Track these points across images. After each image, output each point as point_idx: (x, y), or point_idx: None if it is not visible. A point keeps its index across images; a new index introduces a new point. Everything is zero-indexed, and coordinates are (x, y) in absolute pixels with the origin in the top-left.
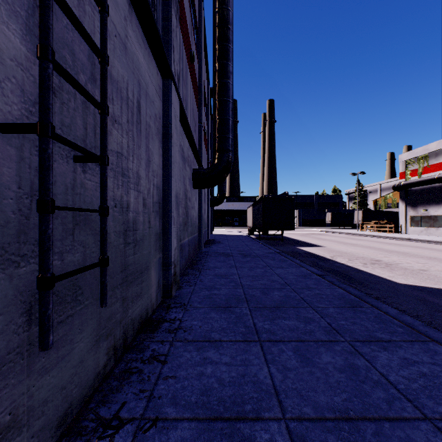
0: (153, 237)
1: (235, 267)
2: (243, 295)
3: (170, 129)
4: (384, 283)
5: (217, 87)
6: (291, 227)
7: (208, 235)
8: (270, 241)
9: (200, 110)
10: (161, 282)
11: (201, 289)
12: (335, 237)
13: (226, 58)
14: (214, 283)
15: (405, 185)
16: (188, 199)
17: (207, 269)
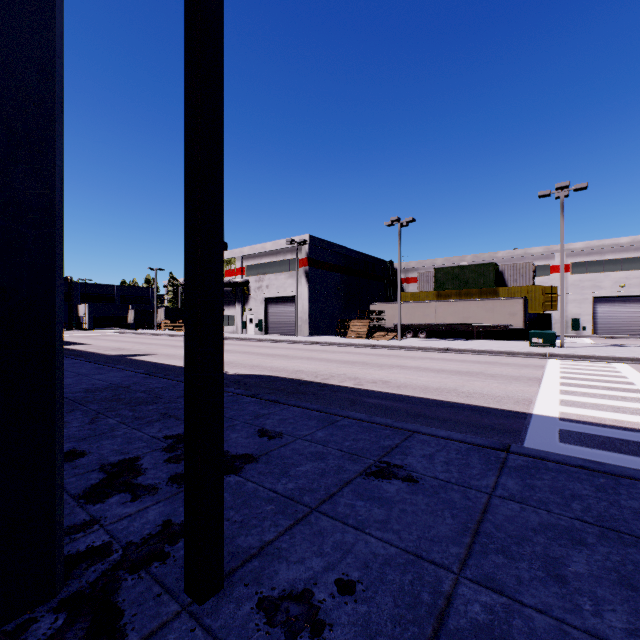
0: None
1: None
2: None
3: None
4: (100, 355)
5: None
6: None
7: None
8: None
9: None
10: None
11: None
12: (120, 337)
13: None
14: None
15: None
16: None
17: None
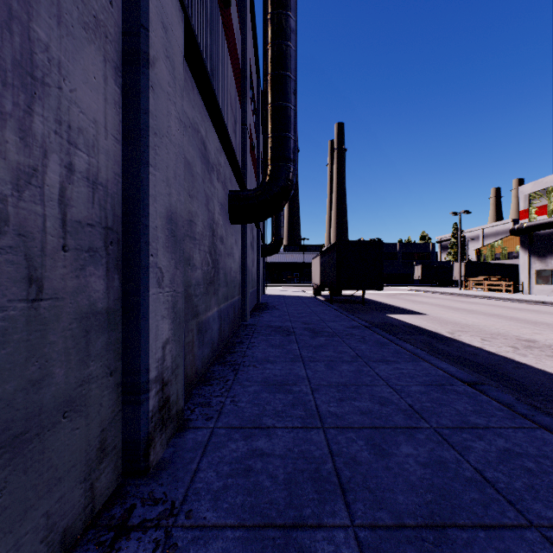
0: (67, 325)
1: (301, 360)
2: (329, 461)
3: (143, 41)
4: None
5: (270, 53)
6: (378, 286)
7: (259, 296)
8: (346, 305)
9: (244, 104)
10: (121, 434)
11: (229, 430)
12: (435, 299)
13: (284, 5)
14: (260, 409)
15: (530, 227)
16: (219, 238)
17: (250, 366)
